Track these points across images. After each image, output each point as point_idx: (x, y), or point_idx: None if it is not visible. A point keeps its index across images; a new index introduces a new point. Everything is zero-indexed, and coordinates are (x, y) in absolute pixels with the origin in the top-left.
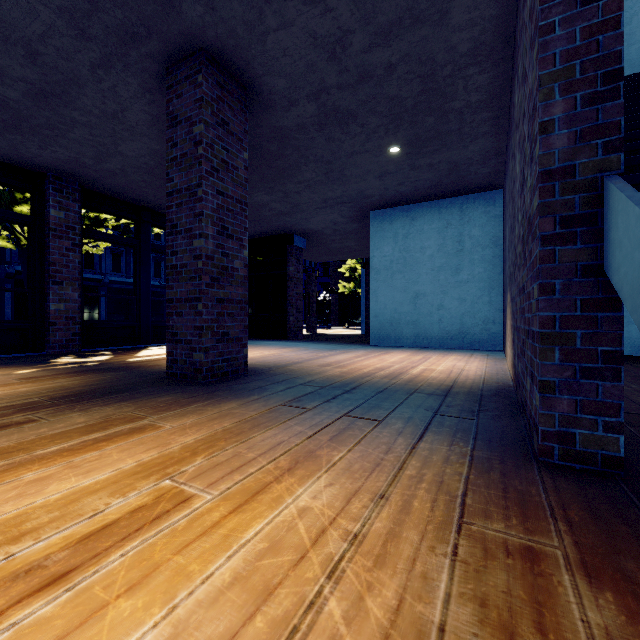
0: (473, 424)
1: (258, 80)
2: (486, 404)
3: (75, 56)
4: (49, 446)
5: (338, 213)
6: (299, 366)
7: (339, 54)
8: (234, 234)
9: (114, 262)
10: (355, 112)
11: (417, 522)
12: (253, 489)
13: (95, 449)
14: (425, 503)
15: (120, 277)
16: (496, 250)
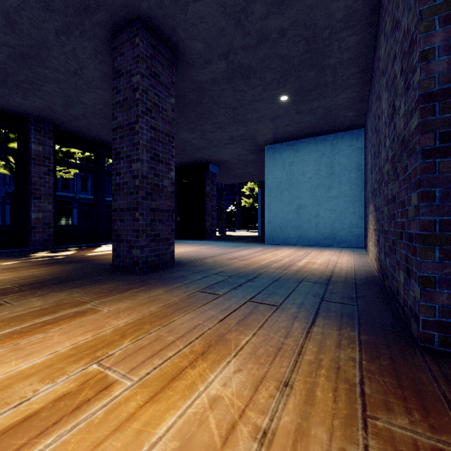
0: (354, 309)
1: (182, 43)
2: (361, 291)
3: (43, 25)
4: (4, 328)
5: (241, 147)
6: (213, 259)
7: (243, 21)
8: (163, 160)
9: (83, 184)
10: (255, 68)
11: (323, 416)
12: (169, 375)
13: (41, 332)
14: (327, 392)
15: (87, 195)
16: (358, 173)
